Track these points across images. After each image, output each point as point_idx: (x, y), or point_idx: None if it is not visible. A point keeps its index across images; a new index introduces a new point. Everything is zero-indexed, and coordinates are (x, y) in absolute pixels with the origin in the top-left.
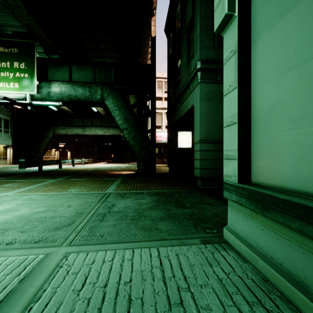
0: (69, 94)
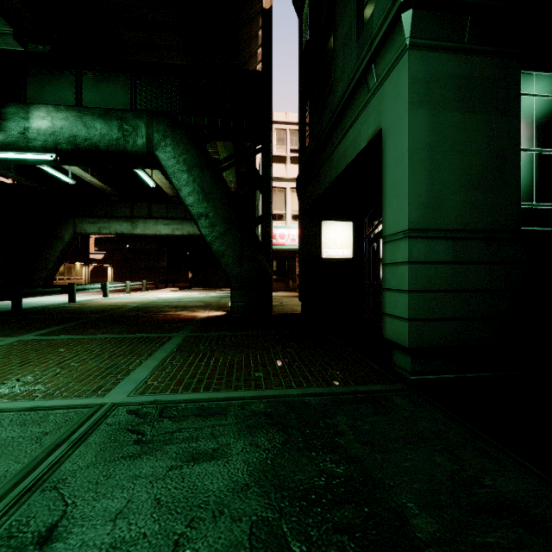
0: (72, 134)
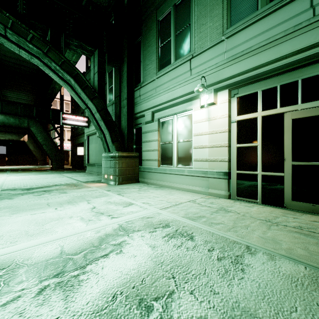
0: (3, 121)
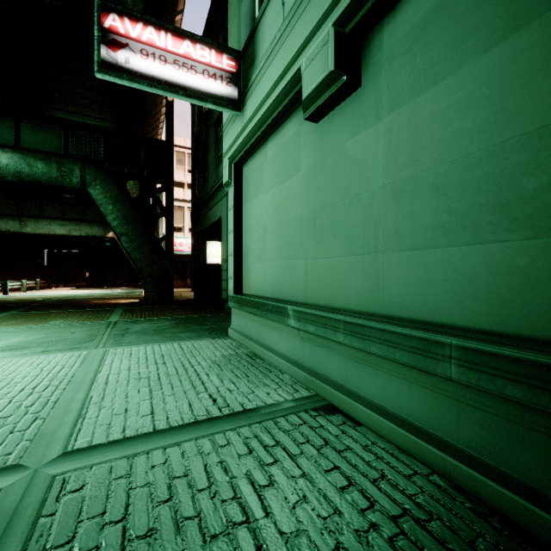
0: (17, 170)
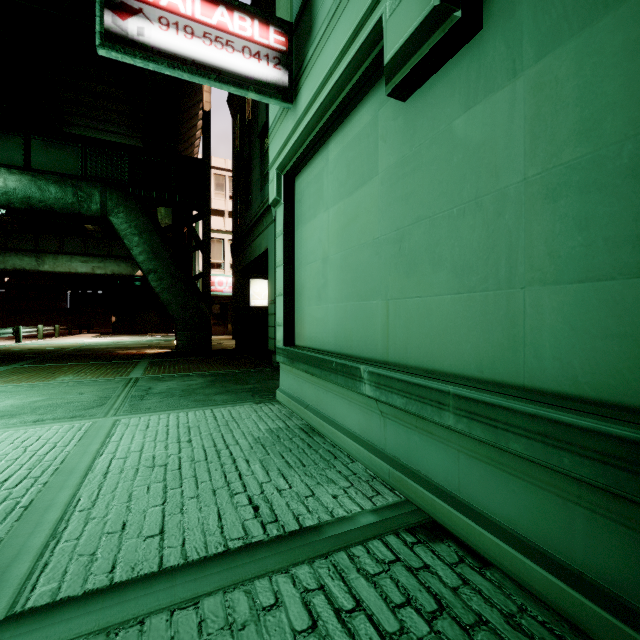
0: (26, 195)
